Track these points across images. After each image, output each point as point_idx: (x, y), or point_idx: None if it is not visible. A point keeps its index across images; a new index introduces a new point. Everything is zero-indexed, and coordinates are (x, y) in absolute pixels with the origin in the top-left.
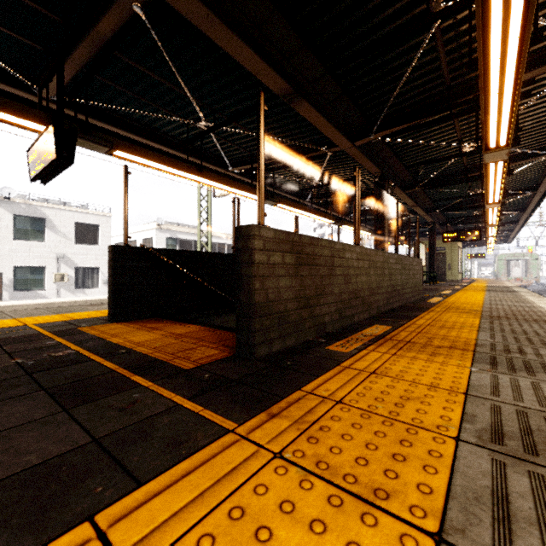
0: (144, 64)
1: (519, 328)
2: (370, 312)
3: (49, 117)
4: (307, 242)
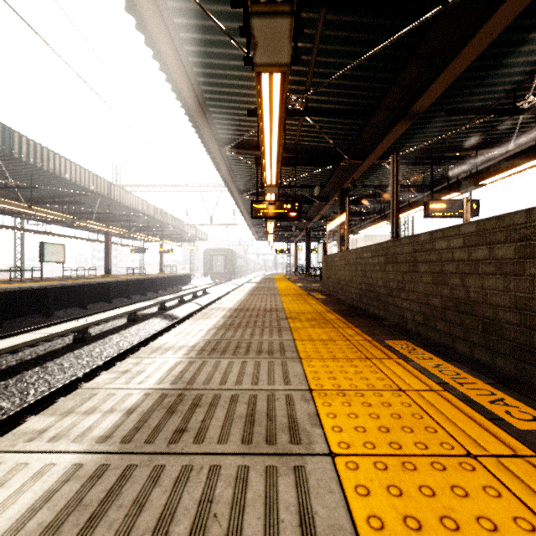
0: (460, 125)
1: (262, 303)
2: (346, 298)
3: (448, 190)
4: (327, 257)
